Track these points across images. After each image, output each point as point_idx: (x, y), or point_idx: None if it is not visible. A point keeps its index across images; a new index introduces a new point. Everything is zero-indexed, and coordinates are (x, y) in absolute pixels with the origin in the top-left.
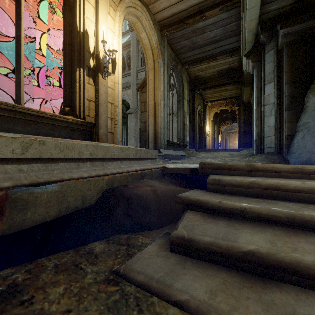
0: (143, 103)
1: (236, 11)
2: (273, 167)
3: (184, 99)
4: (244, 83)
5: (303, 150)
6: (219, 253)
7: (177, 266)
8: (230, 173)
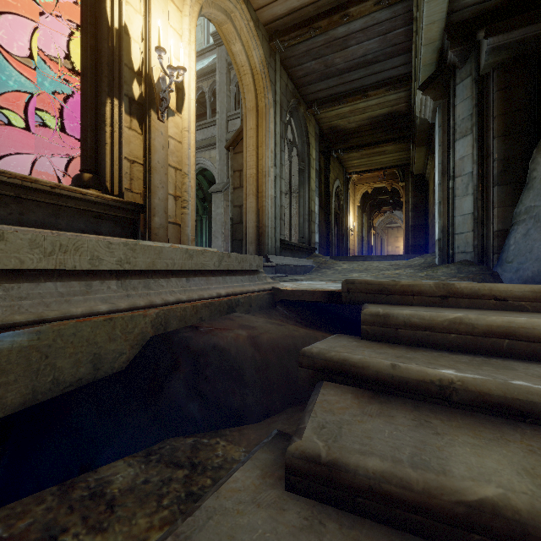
0: (237, 172)
1: (406, 6)
2: (492, 289)
3: (311, 166)
4: (416, 141)
5: (527, 258)
6: (406, 503)
7: (305, 537)
8: (404, 301)
